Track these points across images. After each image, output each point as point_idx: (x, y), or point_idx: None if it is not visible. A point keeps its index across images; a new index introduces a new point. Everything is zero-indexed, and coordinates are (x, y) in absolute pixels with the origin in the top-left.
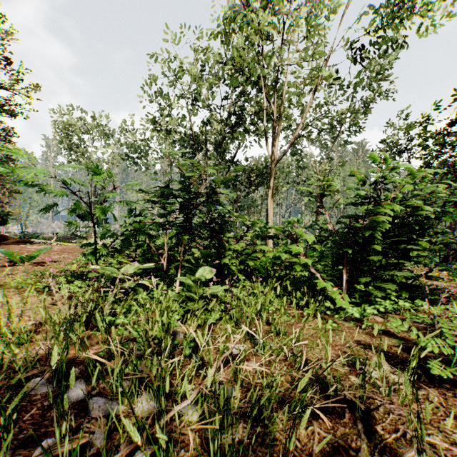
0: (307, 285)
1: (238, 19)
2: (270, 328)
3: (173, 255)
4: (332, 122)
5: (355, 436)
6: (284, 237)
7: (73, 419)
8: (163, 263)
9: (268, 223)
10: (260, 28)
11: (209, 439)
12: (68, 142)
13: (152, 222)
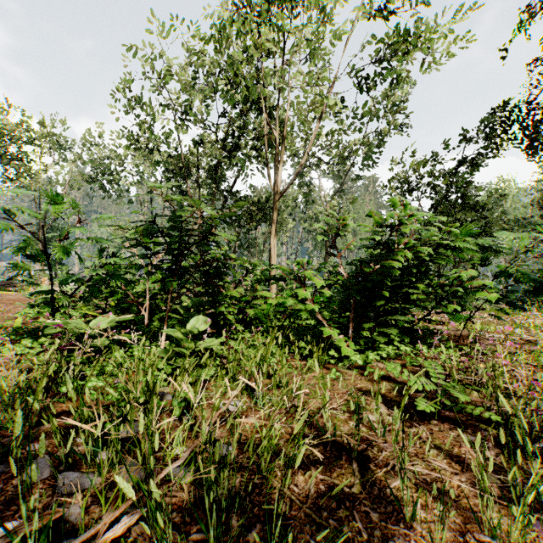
0: (312, 334)
1: (237, 25)
2: (271, 381)
3: (156, 305)
4: (341, 154)
5: (350, 475)
6: (289, 281)
7: (38, 499)
8: (143, 314)
9: (272, 265)
10: (262, 41)
11: (204, 498)
12: (4, 154)
13: (130, 264)
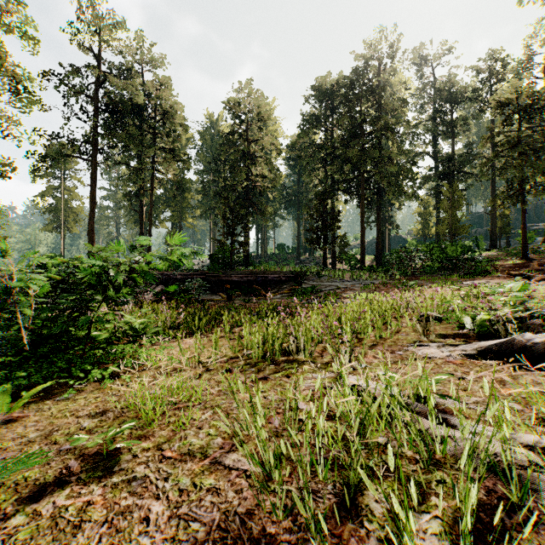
0: None
1: None
2: None
3: None
4: None
5: None
6: None
7: None
8: None
9: None
10: None
11: None
12: None
13: None
